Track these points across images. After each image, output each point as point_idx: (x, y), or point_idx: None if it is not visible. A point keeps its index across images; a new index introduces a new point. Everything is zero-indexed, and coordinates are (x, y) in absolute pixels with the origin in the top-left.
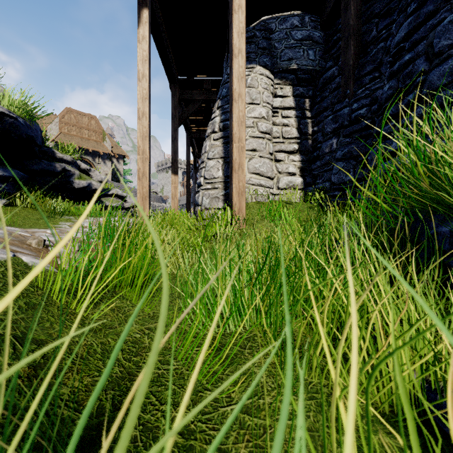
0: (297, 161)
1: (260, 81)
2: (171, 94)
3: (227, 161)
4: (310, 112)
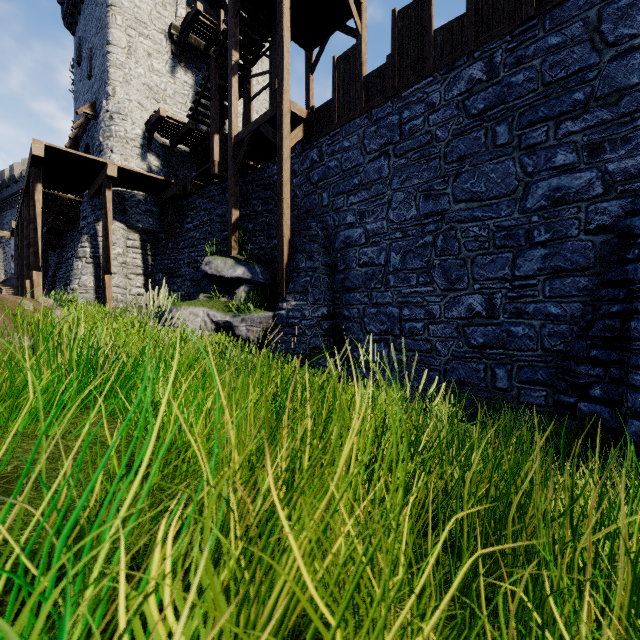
0: (142, 280)
1: (119, 231)
2: (26, 202)
3: (97, 278)
4: (151, 251)
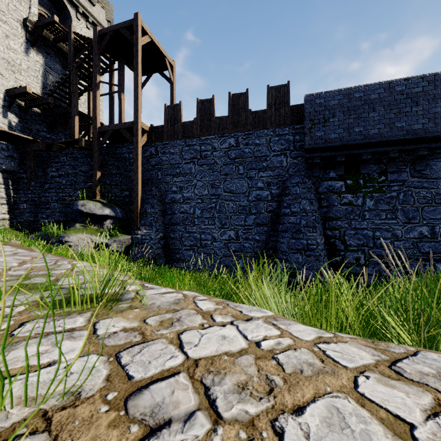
0: (6, 208)
1: None
2: None
3: None
4: (12, 186)
